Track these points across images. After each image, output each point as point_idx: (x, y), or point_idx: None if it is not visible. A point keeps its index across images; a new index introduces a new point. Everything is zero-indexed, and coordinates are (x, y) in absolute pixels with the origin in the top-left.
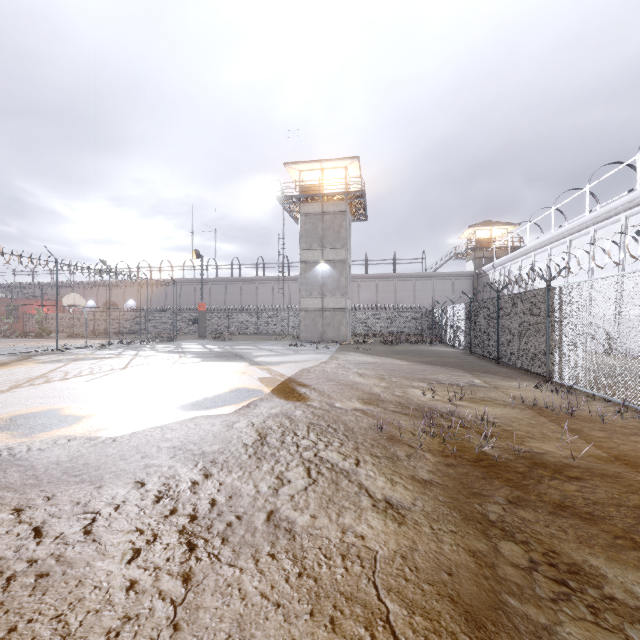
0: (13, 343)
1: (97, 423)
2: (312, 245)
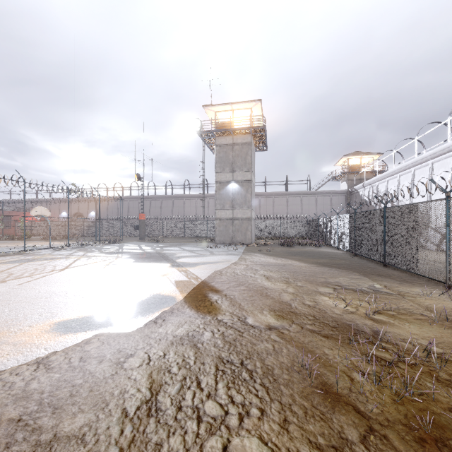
0: None
1: None
2: (225, 169)
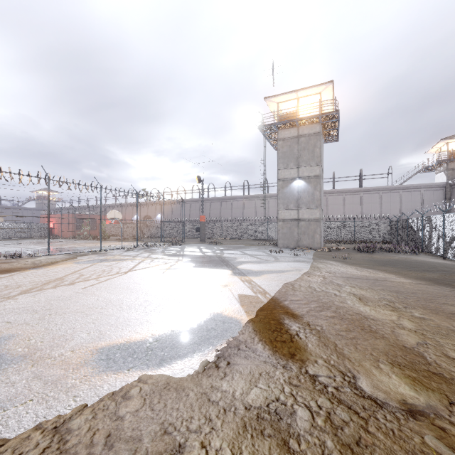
0: (83, 244)
1: (4, 385)
2: (288, 165)
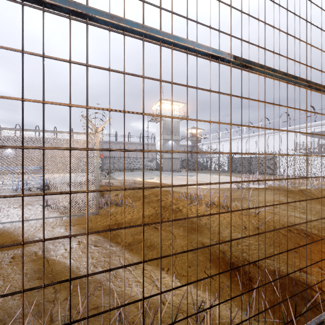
0: None
1: None
2: (167, 133)
